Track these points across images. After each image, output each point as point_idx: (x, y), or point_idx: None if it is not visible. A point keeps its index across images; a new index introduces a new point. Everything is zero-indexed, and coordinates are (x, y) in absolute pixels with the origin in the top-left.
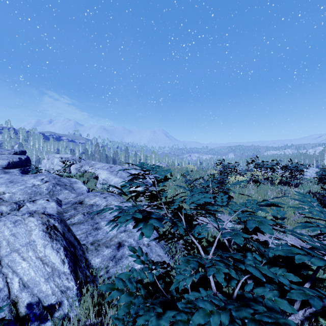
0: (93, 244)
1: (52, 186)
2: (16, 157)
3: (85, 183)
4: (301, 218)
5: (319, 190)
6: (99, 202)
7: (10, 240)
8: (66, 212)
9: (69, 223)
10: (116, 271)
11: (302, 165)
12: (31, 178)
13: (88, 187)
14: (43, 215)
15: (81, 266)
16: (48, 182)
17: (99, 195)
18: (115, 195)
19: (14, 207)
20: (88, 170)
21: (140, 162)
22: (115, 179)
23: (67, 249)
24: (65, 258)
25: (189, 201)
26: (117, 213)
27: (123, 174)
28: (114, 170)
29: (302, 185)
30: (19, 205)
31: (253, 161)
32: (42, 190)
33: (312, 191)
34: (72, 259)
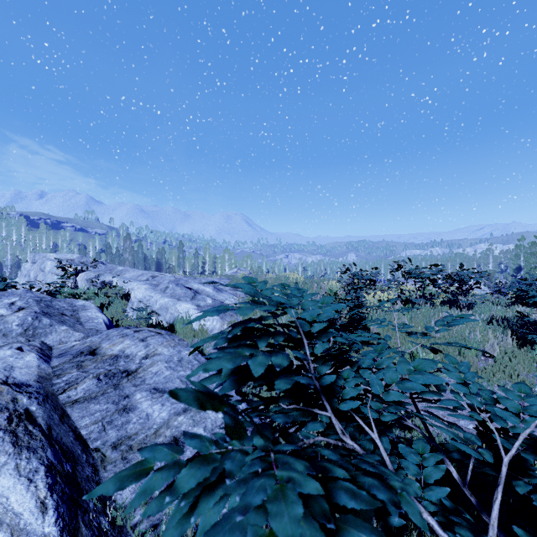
0: (119, 447)
1: (32, 318)
2: None
3: (104, 308)
4: (489, 365)
5: (505, 314)
6: (130, 350)
7: None
8: (60, 374)
9: (64, 401)
10: (170, 510)
11: (477, 273)
12: None
13: (110, 315)
14: (2, 387)
15: (87, 509)
16: (23, 309)
17: (130, 335)
18: (164, 334)
19: None
20: (110, 283)
21: (244, 277)
22: (163, 299)
23: (55, 470)
24: (48, 496)
25: (380, 384)
26: (168, 372)
27: (177, 290)
28: (160, 283)
29: (479, 306)
30: None
31: (400, 266)
32: (10, 327)
33: (498, 317)
34: (65, 495)
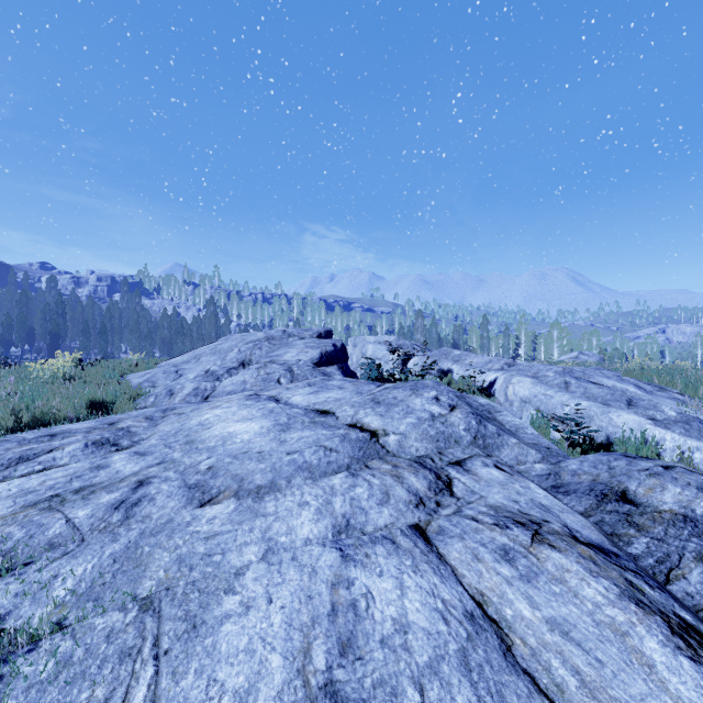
0: None
1: (475, 422)
2: (328, 343)
3: None
4: None
5: None
6: (702, 508)
7: (576, 664)
8: (616, 534)
9: (690, 604)
10: None
11: None
12: (409, 393)
13: None
14: (584, 549)
15: None
16: (455, 407)
17: (666, 476)
18: None
19: (430, 478)
20: (450, 372)
21: None
22: (576, 402)
23: None
24: None
25: None
26: None
27: (591, 389)
28: (536, 375)
29: None
30: (435, 474)
31: None
32: (458, 432)
33: None
34: None
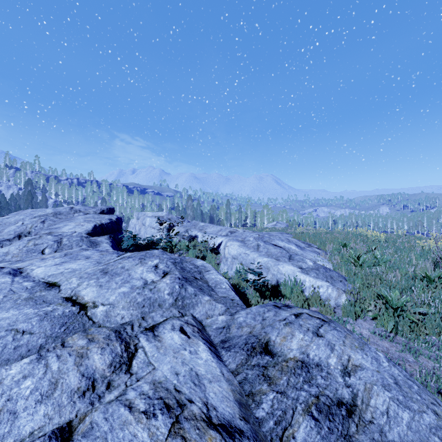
0: None
1: (178, 286)
2: (103, 218)
3: None
4: None
5: None
6: (314, 352)
7: None
8: (252, 393)
9: None
10: None
11: None
12: (136, 262)
13: None
14: (212, 436)
15: None
16: (167, 274)
17: (295, 323)
18: (328, 321)
19: (117, 351)
20: (196, 237)
21: None
22: (261, 258)
23: None
24: None
25: None
26: (406, 415)
27: (271, 249)
28: (244, 240)
29: None
30: (125, 344)
31: None
32: (162, 297)
33: None
34: None
